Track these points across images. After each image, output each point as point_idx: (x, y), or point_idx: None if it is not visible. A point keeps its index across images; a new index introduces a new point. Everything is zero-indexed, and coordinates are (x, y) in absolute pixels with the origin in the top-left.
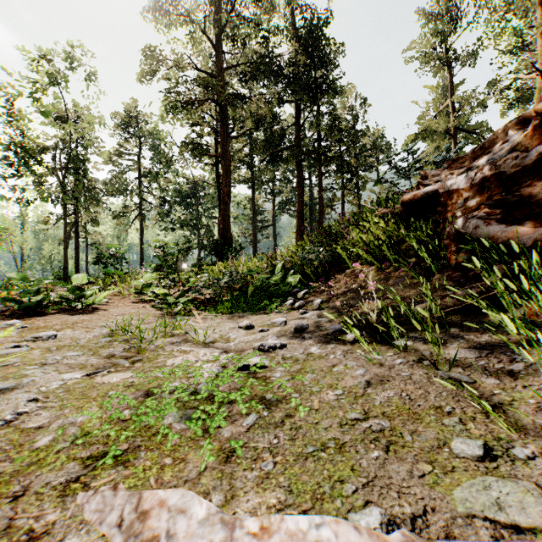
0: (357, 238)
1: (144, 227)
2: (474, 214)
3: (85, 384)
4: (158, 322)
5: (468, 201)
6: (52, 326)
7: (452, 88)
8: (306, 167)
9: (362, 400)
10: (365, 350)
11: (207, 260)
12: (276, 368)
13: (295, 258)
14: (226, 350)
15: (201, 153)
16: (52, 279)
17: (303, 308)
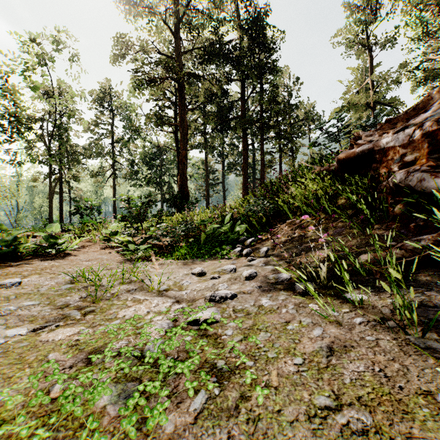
0: (296, 192)
1: (117, 184)
2: (416, 168)
3: (28, 342)
4: (119, 267)
5: (406, 156)
6: (21, 272)
7: (371, 68)
8: (250, 134)
9: (328, 374)
10: (317, 303)
11: (166, 211)
12: (227, 324)
13: (241, 210)
14: (178, 299)
15: (163, 123)
16: (40, 226)
17: (250, 255)
